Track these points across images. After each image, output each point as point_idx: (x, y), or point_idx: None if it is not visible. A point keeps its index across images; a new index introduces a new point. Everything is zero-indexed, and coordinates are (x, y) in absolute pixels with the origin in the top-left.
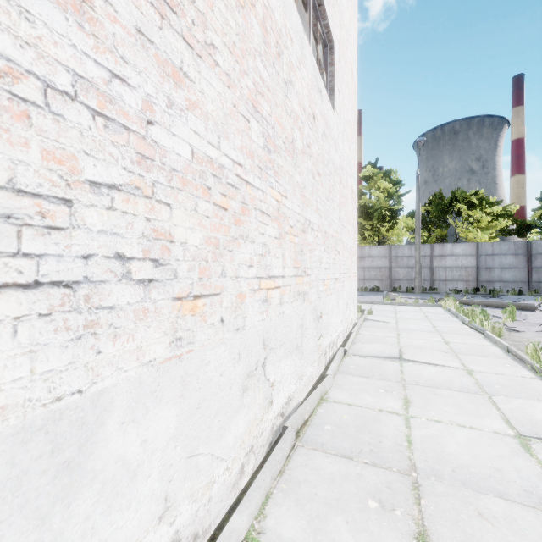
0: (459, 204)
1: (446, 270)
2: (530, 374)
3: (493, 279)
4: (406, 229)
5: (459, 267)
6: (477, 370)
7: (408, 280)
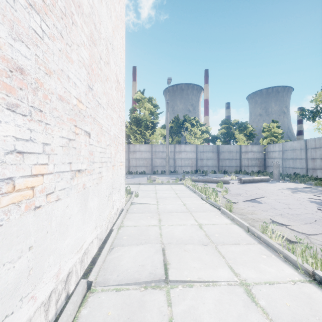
0: (187, 123)
1: (182, 160)
2: (294, 272)
3: (203, 165)
4: (161, 135)
5: (188, 158)
6: (251, 280)
7: (162, 166)
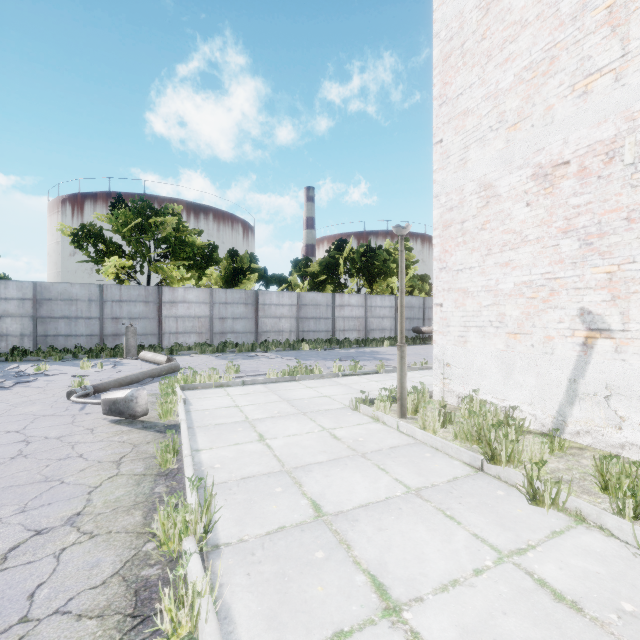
0: None
1: None
2: None
3: None
4: None
5: None
6: None
7: None
